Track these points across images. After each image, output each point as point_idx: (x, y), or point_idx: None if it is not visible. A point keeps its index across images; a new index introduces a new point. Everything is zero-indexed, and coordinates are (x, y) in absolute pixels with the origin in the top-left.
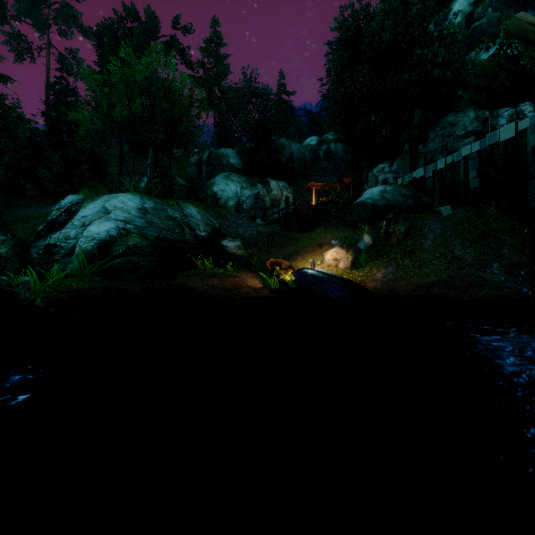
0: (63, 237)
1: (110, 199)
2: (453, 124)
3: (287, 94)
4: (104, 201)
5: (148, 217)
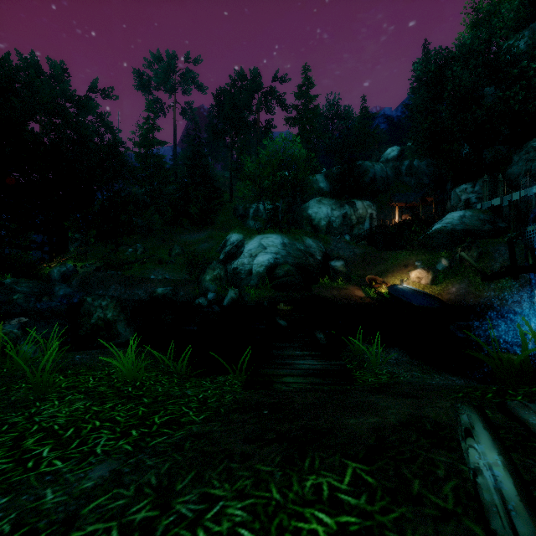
0: (241, 264)
1: (264, 239)
2: None
3: (369, 116)
4: (259, 240)
5: (287, 250)
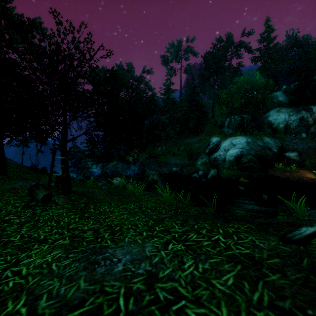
0: (218, 155)
1: (233, 139)
2: None
3: None
4: (230, 140)
5: (249, 146)
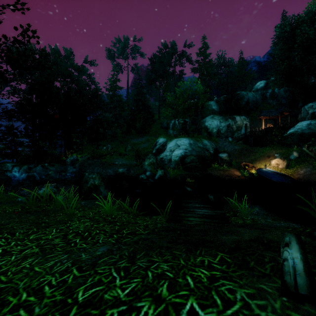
0: (165, 155)
1: (178, 141)
2: None
3: (245, 63)
4: (175, 141)
5: (192, 147)
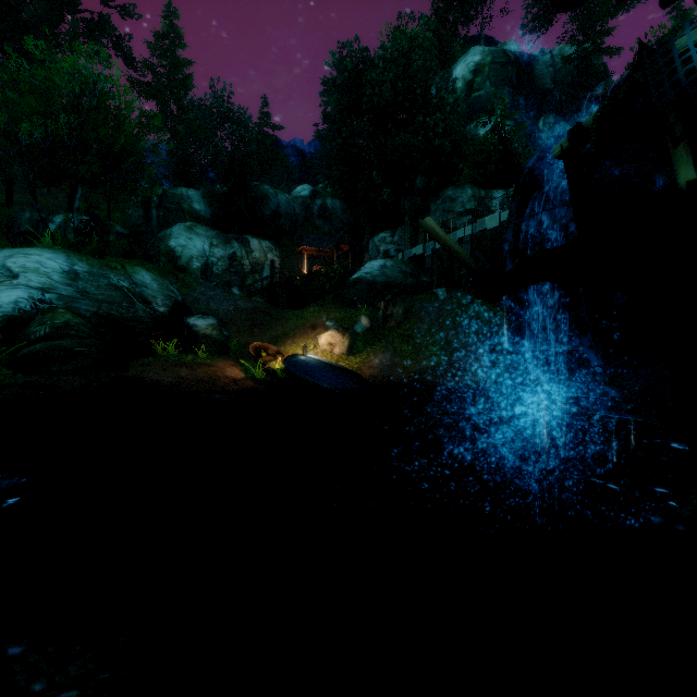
0: None
1: (16, 256)
2: (453, 199)
3: (273, 127)
4: (3, 257)
5: (80, 285)
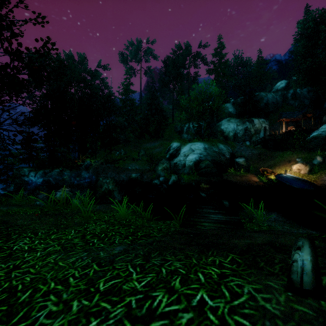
0: (179, 160)
1: (192, 145)
2: None
3: (264, 62)
4: (190, 146)
5: (207, 151)
